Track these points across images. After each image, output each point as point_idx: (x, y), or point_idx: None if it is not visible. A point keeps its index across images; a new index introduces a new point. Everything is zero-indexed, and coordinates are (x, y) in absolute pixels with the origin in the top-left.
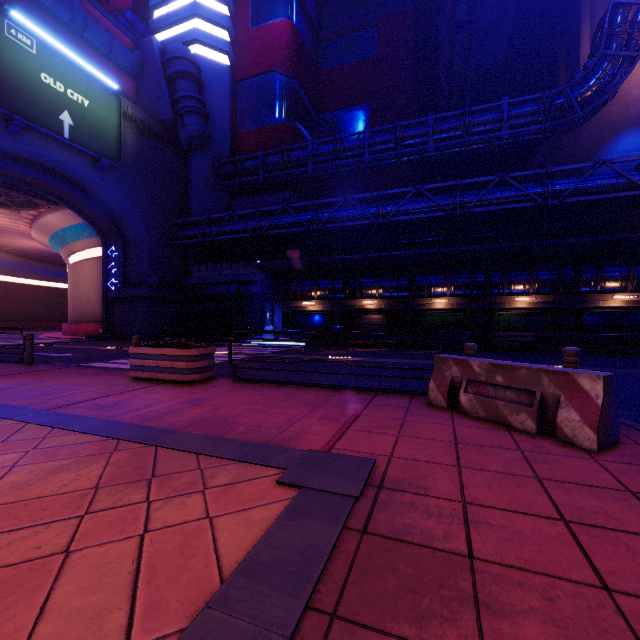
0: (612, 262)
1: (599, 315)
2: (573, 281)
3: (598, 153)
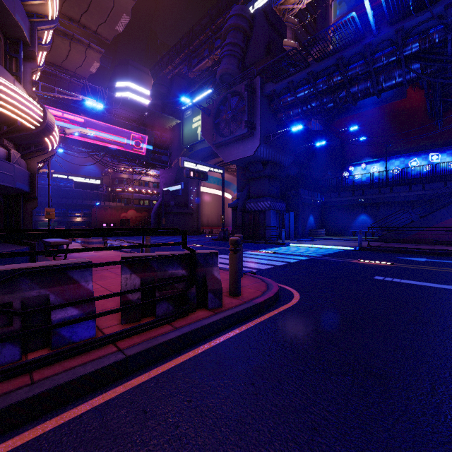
0: (77, 208)
1: (74, 223)
2: (66, 212)
3: (81, 167)
